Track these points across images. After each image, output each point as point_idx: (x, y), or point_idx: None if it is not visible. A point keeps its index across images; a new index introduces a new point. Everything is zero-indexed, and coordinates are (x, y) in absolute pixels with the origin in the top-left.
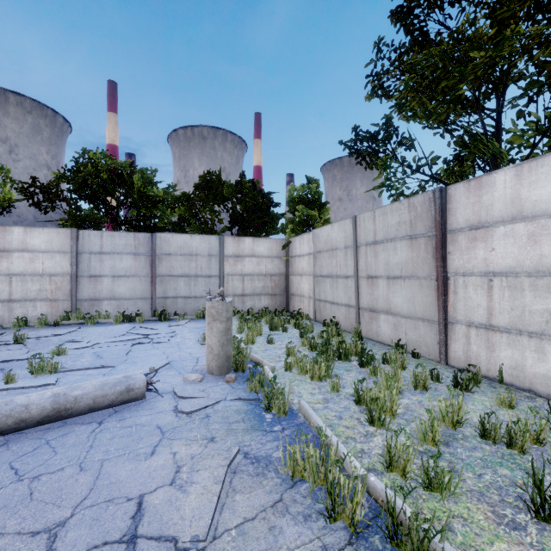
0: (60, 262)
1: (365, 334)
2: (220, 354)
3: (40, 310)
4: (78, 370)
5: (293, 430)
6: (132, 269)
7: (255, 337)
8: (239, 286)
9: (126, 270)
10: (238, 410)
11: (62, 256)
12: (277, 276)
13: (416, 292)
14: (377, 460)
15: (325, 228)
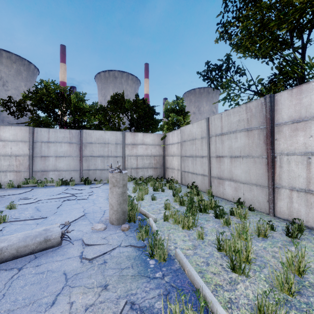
0: (22, 147)
1: (215, 193)
2: (118, 210)
3: (9, 177)
4: (19, 221)
5: (171, 276)
6: (68, 152)
7: (143, 196)
8: (135, 162)
9: (64, 153)
10: (128, 256)
11: (23, 143)
12: (158, 157)
13: (251, 166)
14: (245, 311)
15: (188, 126)
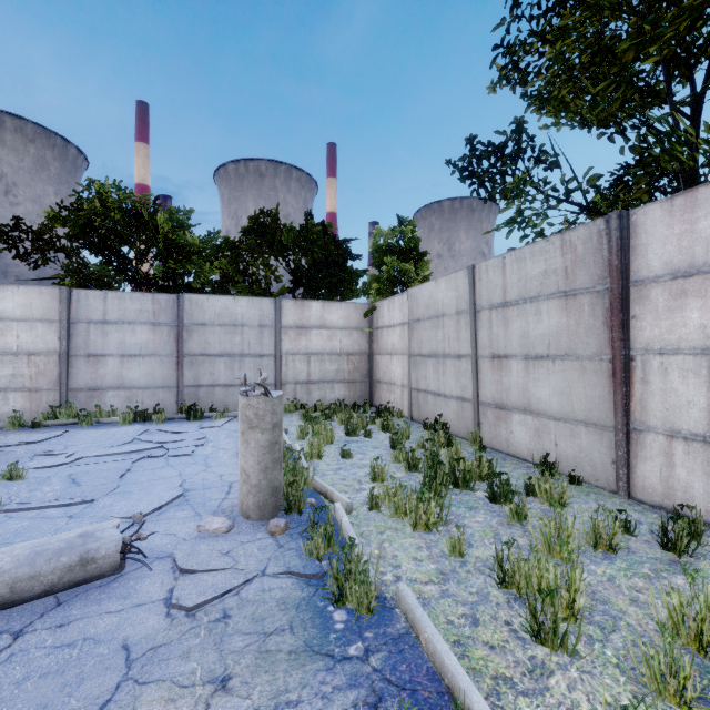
0: (44, 335)
1: (488, 442)
2: (262, 484)
3: (14, 404)
4: (28, 510)
5: (386, 654)
6: (149, 346)
7: (322, 449)
8: (303, 369)
9: (140, 347)
10: (283, 599)
11: (46, 326)
12: (357, 356)
13: (574, 380)
14: None
15: (425, 286)
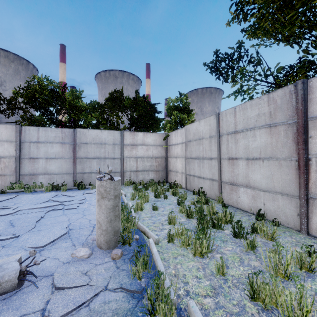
0: (8, 148)
1: (226, 201)
2: (108, 229)
3: None
4: None
5: None
6: (59, 153)
7: (143, 205)
8: (134, 165)
9: (55, 154)
10: (116, 310)
11: (9, 144)
12: (160, 158)
13: (275, 170)
14: None
15: (193, 124)
